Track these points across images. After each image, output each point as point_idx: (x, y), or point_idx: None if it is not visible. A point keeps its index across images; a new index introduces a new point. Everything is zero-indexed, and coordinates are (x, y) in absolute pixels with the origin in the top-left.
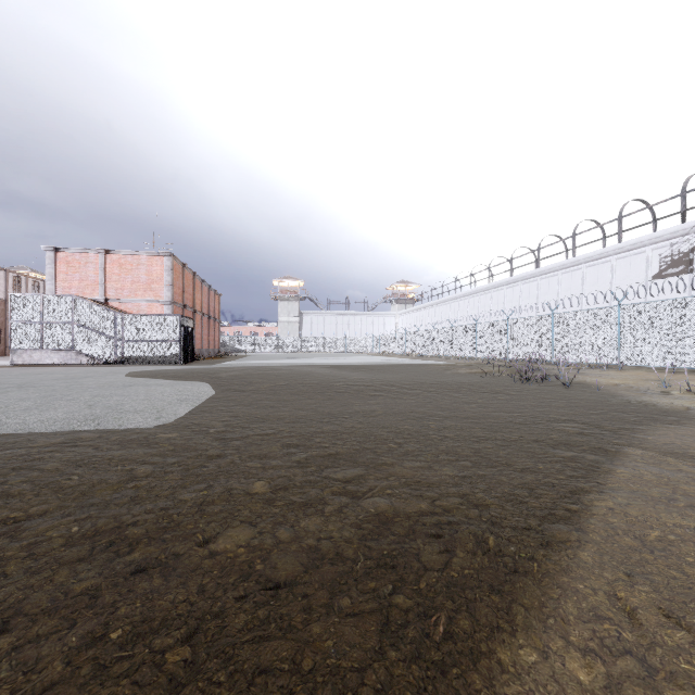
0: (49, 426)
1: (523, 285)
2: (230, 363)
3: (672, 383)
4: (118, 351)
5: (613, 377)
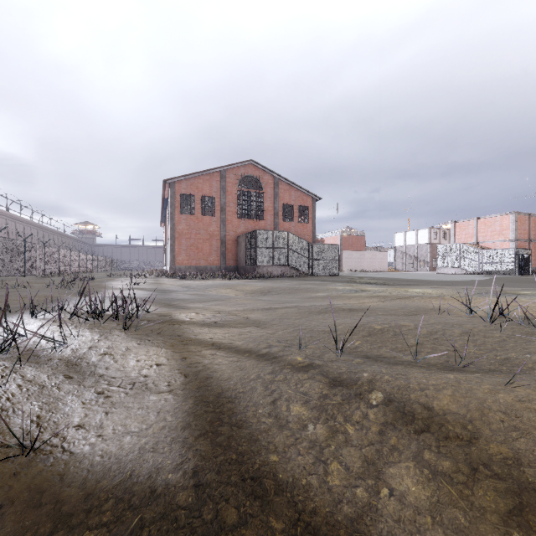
0: (430, 279)
1: None
2: None
3: None
4: (480, 268)
5: None
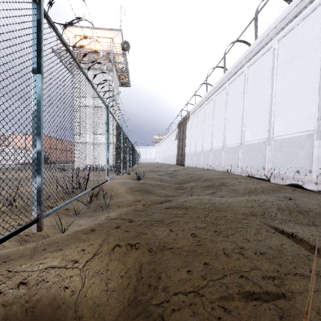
0: None
1: (167, 139)
2: None
3: None
4: (26, 161)
5: None
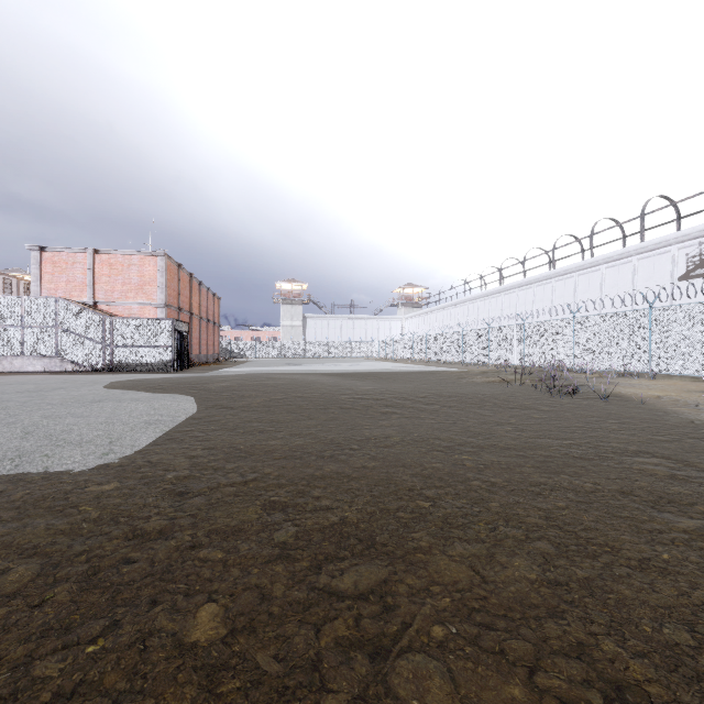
0: None
1: (537, 287)
2: (227, 370)
3: None
4: (107, 357)
5: (648, 387)
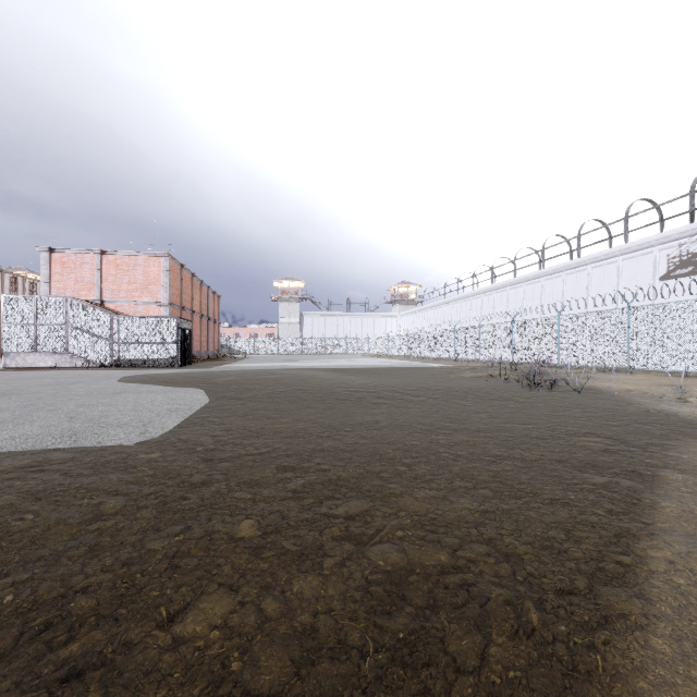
0: (20, 443)
1: (527, 286)
2: (229, 366)
3: (687, 389)
4: (114, 354)
5: (623, 382)
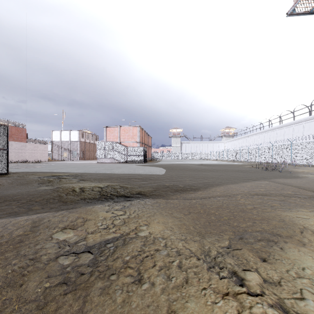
0: (143, 173)
1: (286, 128)
2: (159, 163)
3: None
4: (125, 158)
5: (308, 169)
